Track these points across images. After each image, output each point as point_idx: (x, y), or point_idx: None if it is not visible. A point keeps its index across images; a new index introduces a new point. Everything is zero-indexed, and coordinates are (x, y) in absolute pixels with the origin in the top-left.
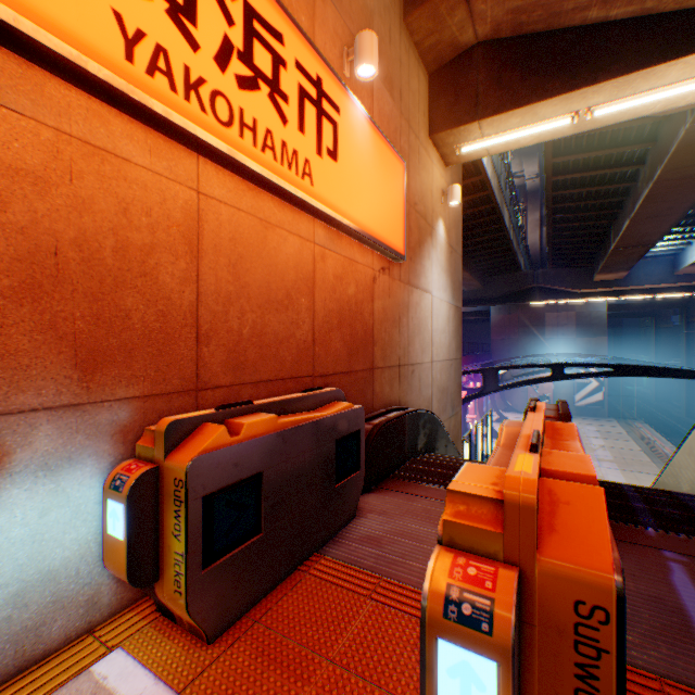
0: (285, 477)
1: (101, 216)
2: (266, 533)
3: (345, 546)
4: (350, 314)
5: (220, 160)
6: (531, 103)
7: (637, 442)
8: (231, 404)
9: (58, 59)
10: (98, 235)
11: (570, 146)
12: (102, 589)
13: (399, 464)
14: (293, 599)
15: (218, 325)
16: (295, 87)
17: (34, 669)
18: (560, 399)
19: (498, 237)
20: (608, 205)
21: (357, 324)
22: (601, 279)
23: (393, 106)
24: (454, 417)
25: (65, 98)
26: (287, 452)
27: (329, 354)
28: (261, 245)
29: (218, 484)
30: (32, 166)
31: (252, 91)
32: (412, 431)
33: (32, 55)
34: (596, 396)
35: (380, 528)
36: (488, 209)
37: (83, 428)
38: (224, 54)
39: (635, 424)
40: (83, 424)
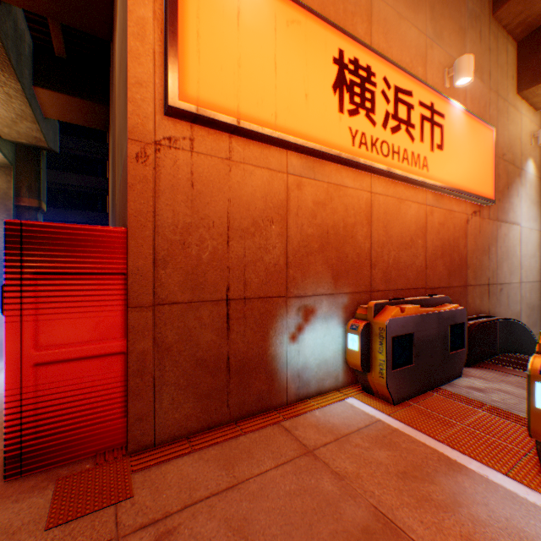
0: (422, 339)
1: (338, 214)
2: (414, 365)
3: (457, 388)
4: (448, 247)
5: (381, 174)
6: None
7: None
8: (394, 298)
9: (332, 157)
10: (337, 222)
11: None
12: (339, 374)
13: (490, 355)
14: (431, 401)
15: (378, 258)
16: (417, 117)
17: (323, 395)
18: None
19: None
20: None
21: (453, 254)
22: None
23: (482, 87)
24: None
25: (329, 169)
26: (423, 326)
27: (434, 275)
28: (396, 213)
29: (396, 333)
30: (321, 200)
31: (396, 132)
32: (501, 334)
33: (323, 158)
34: None
35: (481, 384)
36: None
37: (333, 304)
38: (384, 121)
39: None
40: (333, 302)
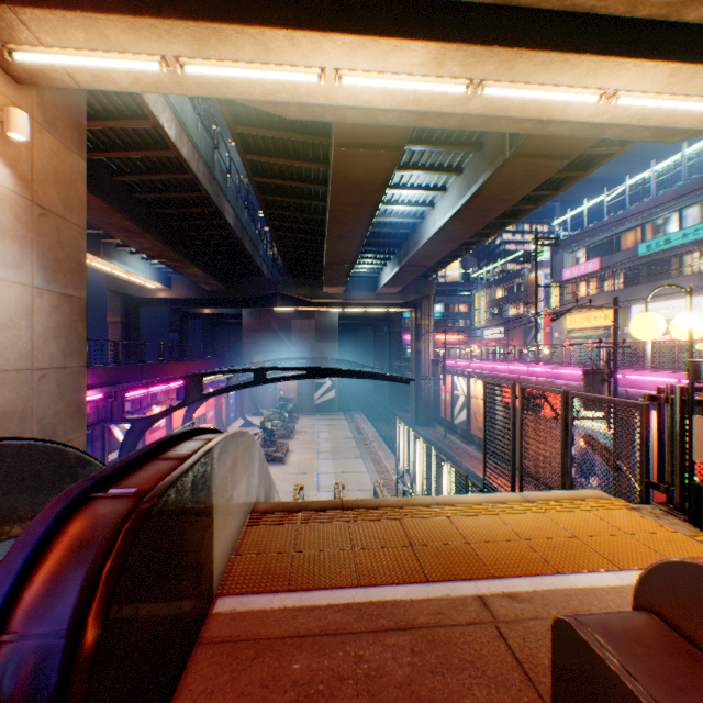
0: None
1: None
2: None
3: None
4: None
5: None
6: (86, 10)
7: (354, 431)
8: None
9: None
10: None
11: (262, 146)
12: None
13: None
14: None
15: None
16: None
17: None
18: (305, 398)
19: (230, 235)
20: (317, 222)
21: None
22: (329, 292)
23: None
24: None
25: None
26: None
27: None
28: None
29: None
30: None
31: None
32: None
33: None
34: (331, 394)
35: None
36: (204, 198)
37: None
38: None
39: (357, 414)
40: None
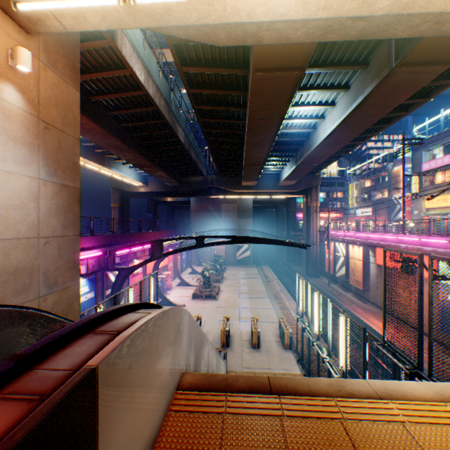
0: None
1: None
2: None
3: None
4: None
5: None
6: None
7: (263, 278)
8: None
9: None
10: None
11: (201, 82)
12: None
13: None
14: None
15: None
16: None
17: None
18: (230, 255)
19: (181, 149)
20: (238, 136)
21: None
22: (246, 185)
23: None
24: (59, 293)
25: None
26: None
27: None
28: None
29: None
30: None
31: None
32: None
33: None
34: (247, 253)
35: None
36: (164, 124)
37: None
38: None
39: (265, 267)
40: None
